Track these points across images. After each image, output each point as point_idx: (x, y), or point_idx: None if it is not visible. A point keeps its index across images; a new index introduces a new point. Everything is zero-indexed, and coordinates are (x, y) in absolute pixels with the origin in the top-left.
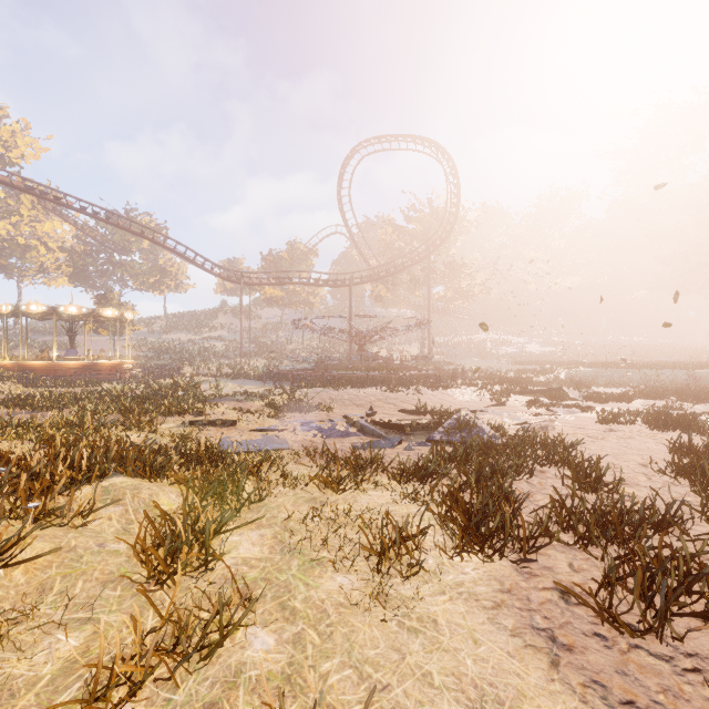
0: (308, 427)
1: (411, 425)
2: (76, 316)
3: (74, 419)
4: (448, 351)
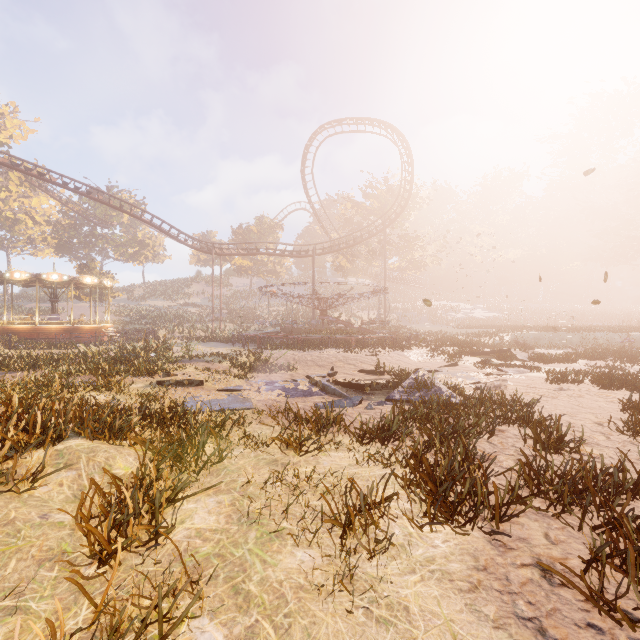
0: (272, 386)
1: (371, 385)
2: (59, 283)
3: (45, 379)
4: (402, 316)
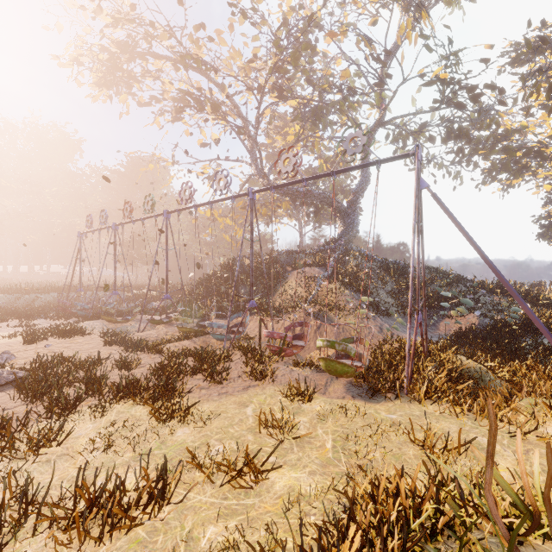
0: None
1: None
2: None
3: None
4: None
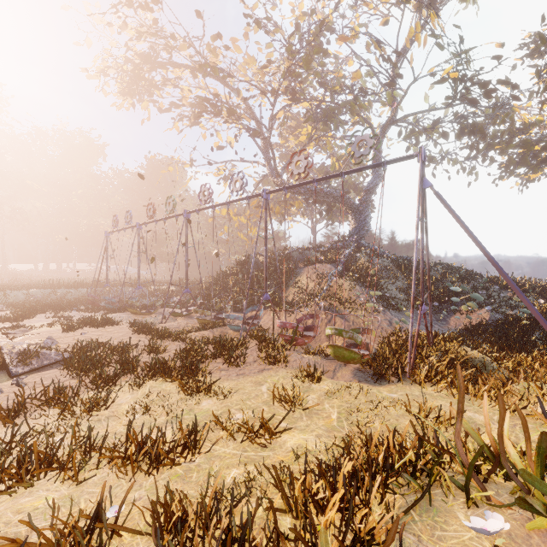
0: None
1: None
2: None
3: None
4: None
